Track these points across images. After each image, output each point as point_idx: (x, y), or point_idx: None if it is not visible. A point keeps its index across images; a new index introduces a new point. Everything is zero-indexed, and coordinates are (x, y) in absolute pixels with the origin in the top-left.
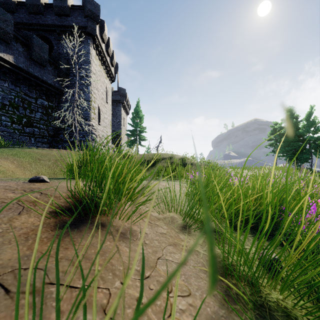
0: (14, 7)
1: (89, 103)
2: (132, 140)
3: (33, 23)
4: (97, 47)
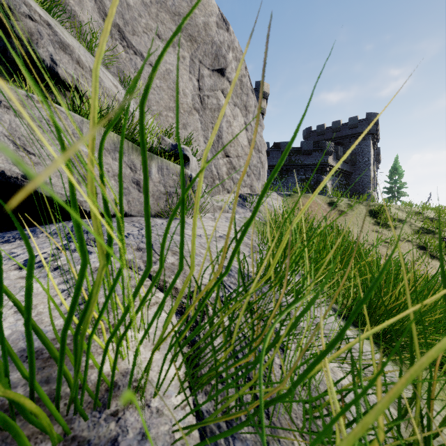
0: (324, 132)
1: (370, 178)
2: (390, 197)
3: (335, 137)
4: (373, 137)
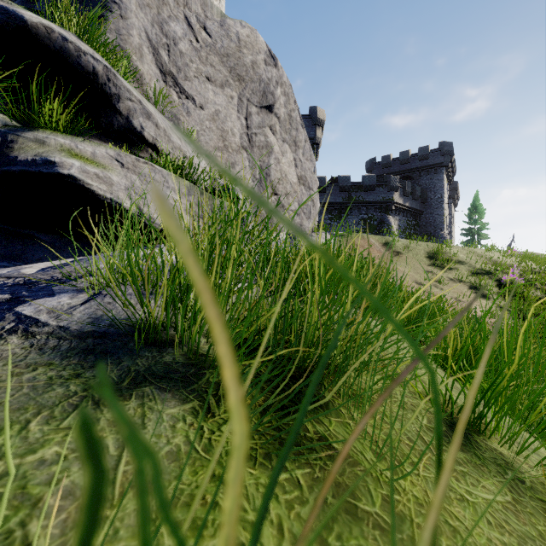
0: (391, 164)
1: (443, 217)
2: (469, 240)
3: (402, 170)
4: (447, 170)
